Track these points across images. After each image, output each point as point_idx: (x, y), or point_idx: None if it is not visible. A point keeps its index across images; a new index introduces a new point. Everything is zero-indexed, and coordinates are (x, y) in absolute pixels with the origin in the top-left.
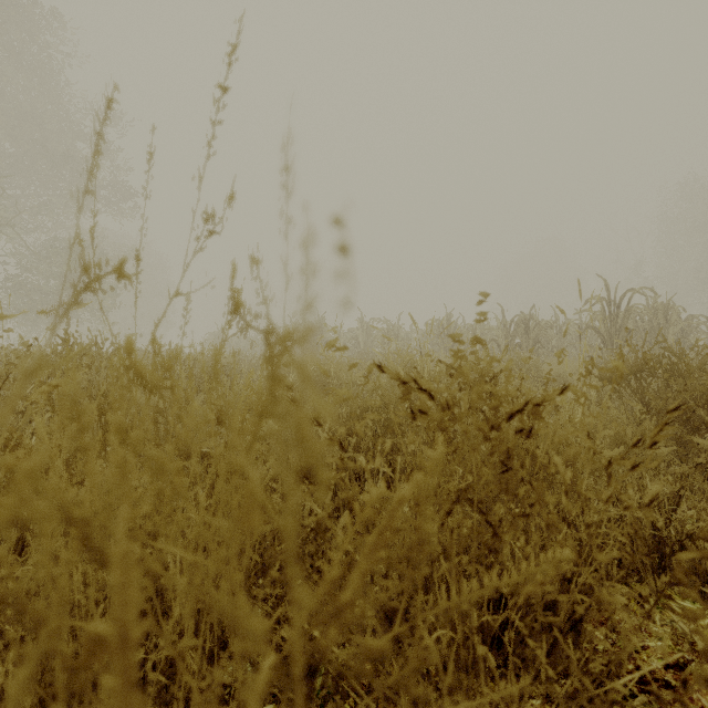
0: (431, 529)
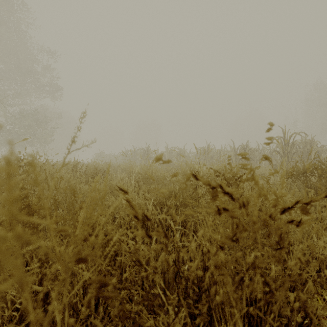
0: (230, 293)
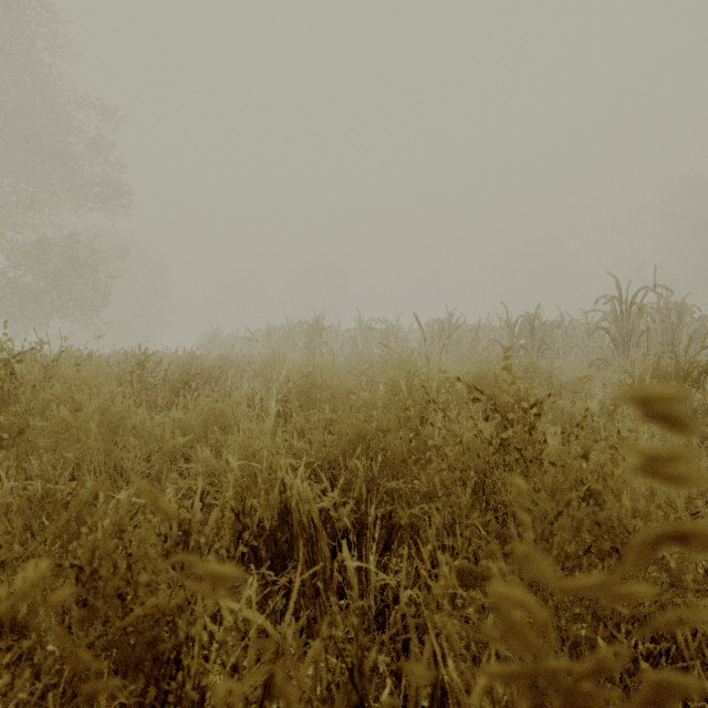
0: None
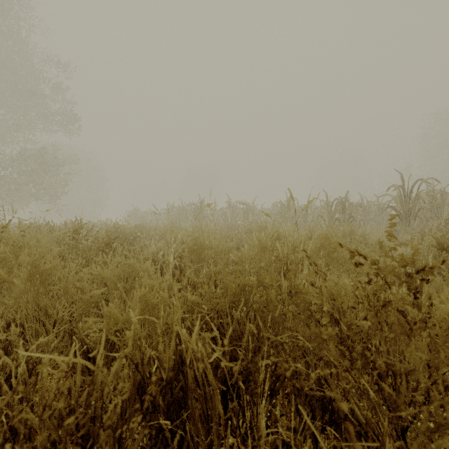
0: None
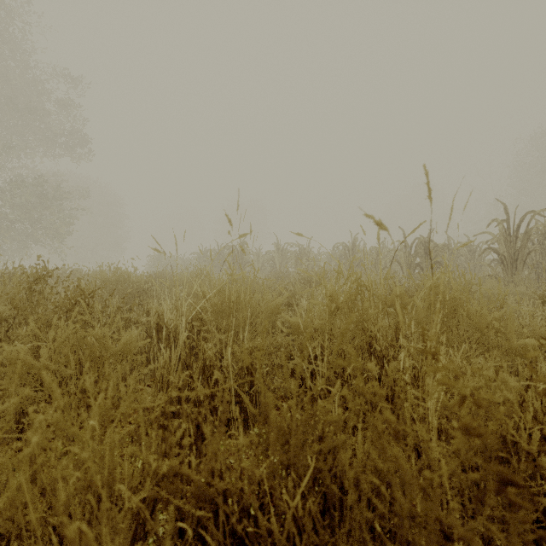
0: None
